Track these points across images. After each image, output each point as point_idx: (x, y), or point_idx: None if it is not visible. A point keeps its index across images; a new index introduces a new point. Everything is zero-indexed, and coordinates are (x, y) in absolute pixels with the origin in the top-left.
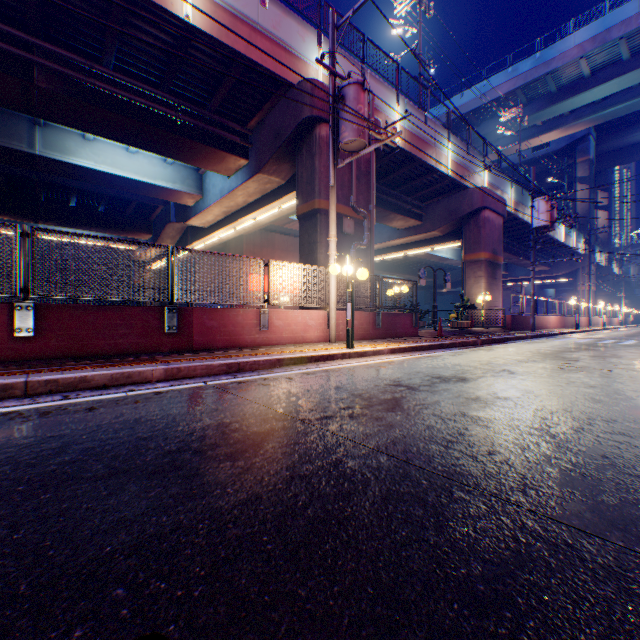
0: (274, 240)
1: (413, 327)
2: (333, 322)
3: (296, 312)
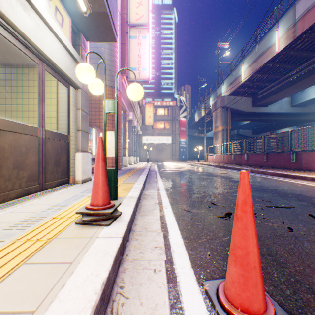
0: None
1: None
2: None
3: None
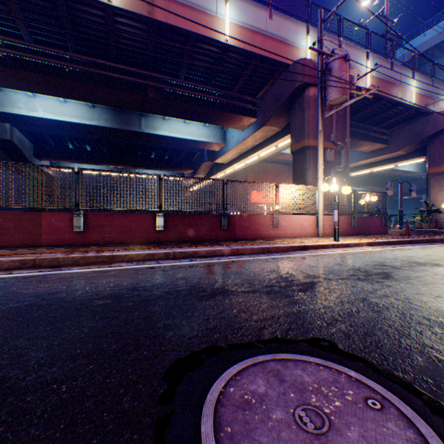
0: (267, 167)
1: (382, 227)
2: (320, 223)
3: (295, 217)
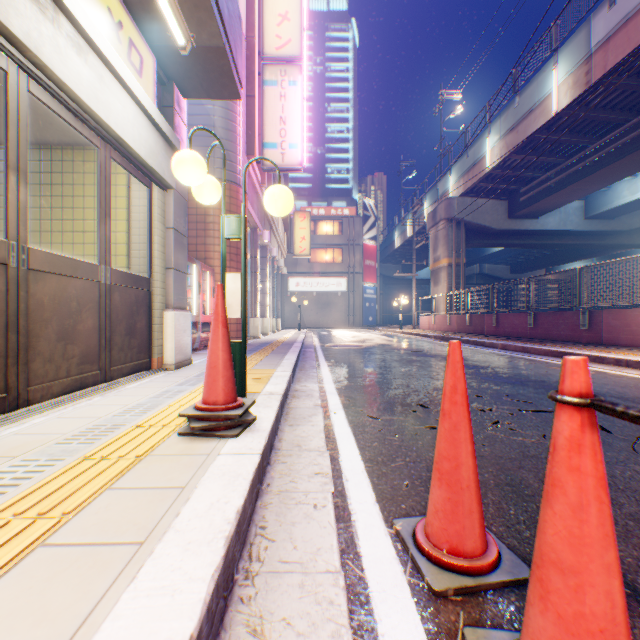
0: None
1: None
2: None
3: None
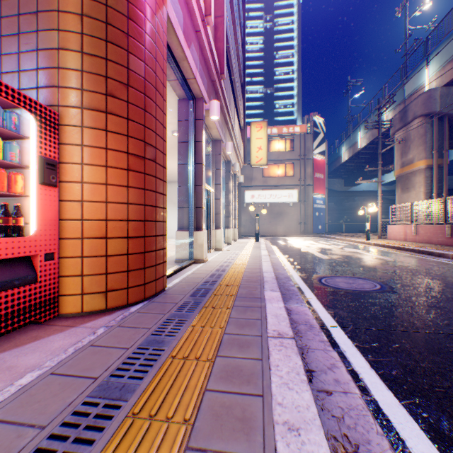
0: None
1: None
2: None
3: None
